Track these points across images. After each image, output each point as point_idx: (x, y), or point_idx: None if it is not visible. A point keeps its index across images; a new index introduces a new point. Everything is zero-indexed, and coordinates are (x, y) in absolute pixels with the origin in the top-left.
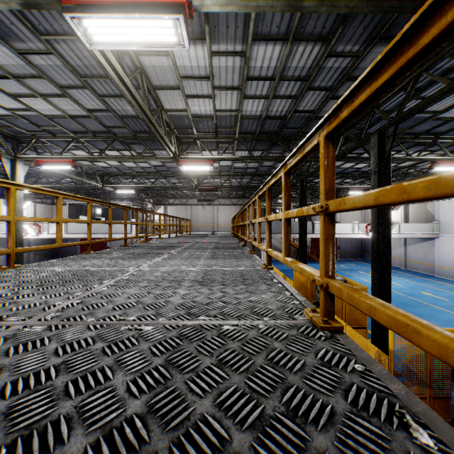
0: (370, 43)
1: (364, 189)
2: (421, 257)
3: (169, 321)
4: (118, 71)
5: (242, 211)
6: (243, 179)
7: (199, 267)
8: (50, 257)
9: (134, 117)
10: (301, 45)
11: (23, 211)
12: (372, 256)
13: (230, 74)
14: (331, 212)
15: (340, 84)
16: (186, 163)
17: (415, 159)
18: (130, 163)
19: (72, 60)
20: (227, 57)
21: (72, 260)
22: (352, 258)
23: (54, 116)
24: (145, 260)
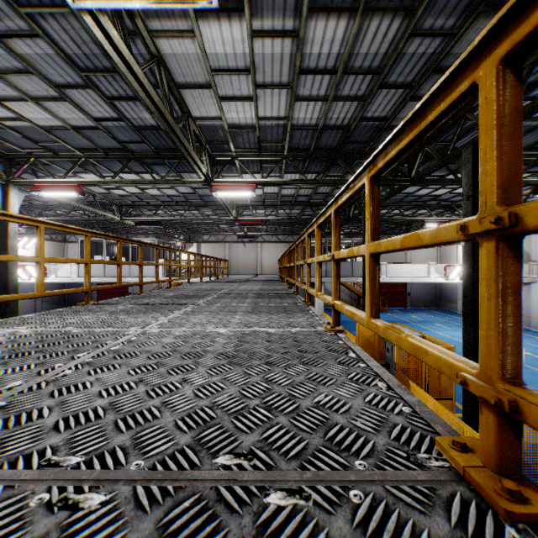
0: (471, 15)
1: (444, 221)
2: None
3: (151, 471)
4: (123, 53)
5: (292, 249)
6: (293, 210)
7: (233, 327)
8: (60, 305)
9: (154, 128)
10: (374, 19)
11: (17, 249)
12: (463, 307)
13: (277, 66)
14: (529, 230)
15: (423, 78)
16: (222, 188)
17: None
18: (153, 190)
19: (67, 47)
20: (273, 40)
21: (56, 315)
22: (426, 307)
23: (53, 128)
24: (158, 315)
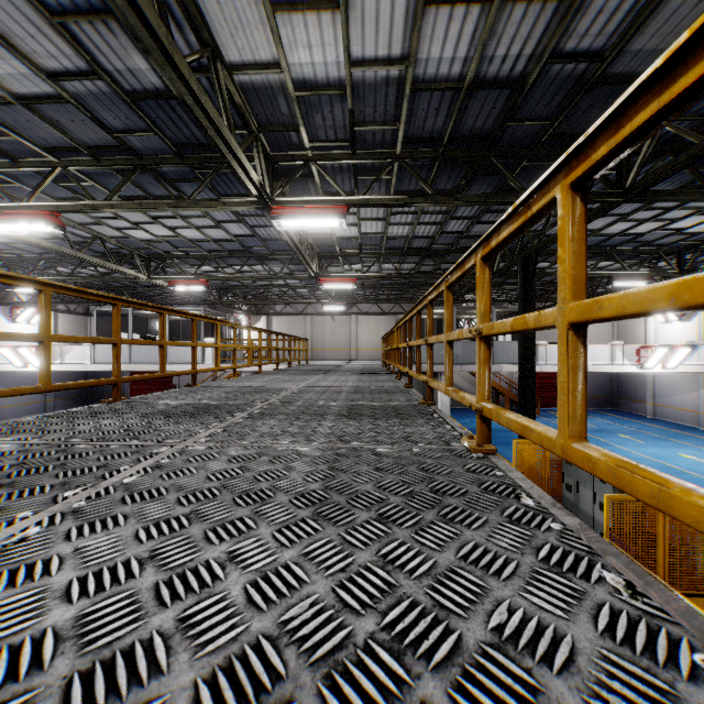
0: None
1: (644, 277)
2: None
3: None
4: None
5: (416, 312)
6: (404, 264)
7: None
8: (81, 401)
9: (161, 95)
10: None
11: None
12: None
13: None
14: None
15: None
16: (288, 212)
17: None
18: (190, 231)
19: None
20: None
21: None
22: (596, 407)
23: None
24: None
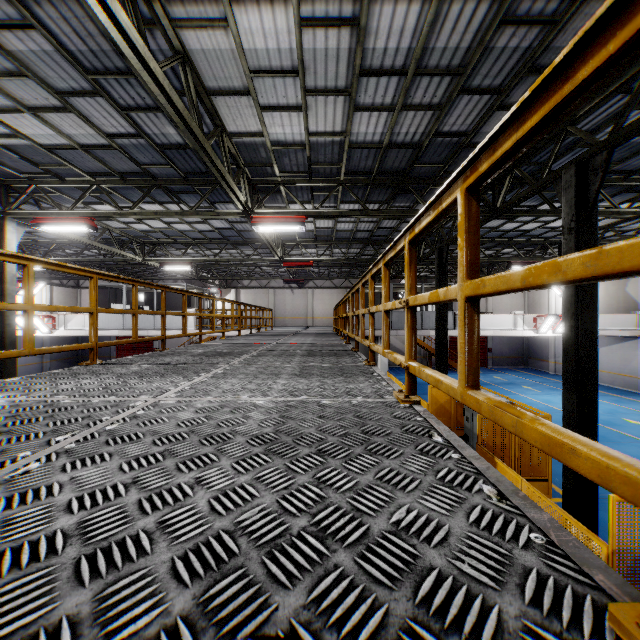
0: None
1: (534, 262)
2: (616, 364)
3: None
4: (136, 44)
5: (351, 295)
6: (351, 249)
7: (274, 396)
8: (72, 363)
9: (181, 147)
10: (456, 2)
11: (16, 296)
12: (564, 367)
13: (332, 65)
14: None
15: (515, 80)
16: (264, 221)
17: (624, 212)
18: (181, 224)
19: (69, 41)
20: (327, 31)
21: (48, 379)
22: (511, 366)
23: (56, 147)
24: (179, 379)
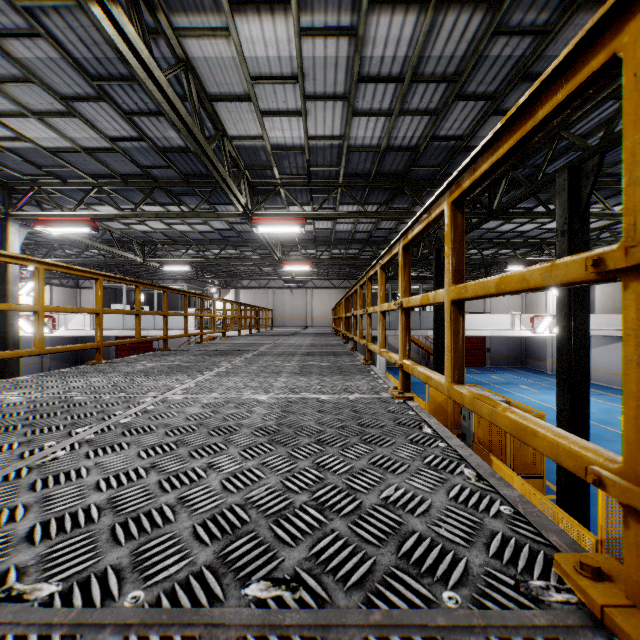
0: (570, 7)
1: (531, 263)
2: (613, 364)
3: (153, 609)
4: (142, 55)
5: (349, 295)
6: (349, 250)
7: (276, 392)
8: (72, 363)
9: (182, 150)
10: (450, 13)
11: (18, 296)
12: (557, 366)
13: (331, 72)
14: None
15: (509, 87)
16: (264, 222)
17: (617, 214)
18: (182, 225)
19: (75, 49)
20: (326, 40)
21: (58, 377)
22: (509, 366)
23: (60, 150)
24: (184, 378)
